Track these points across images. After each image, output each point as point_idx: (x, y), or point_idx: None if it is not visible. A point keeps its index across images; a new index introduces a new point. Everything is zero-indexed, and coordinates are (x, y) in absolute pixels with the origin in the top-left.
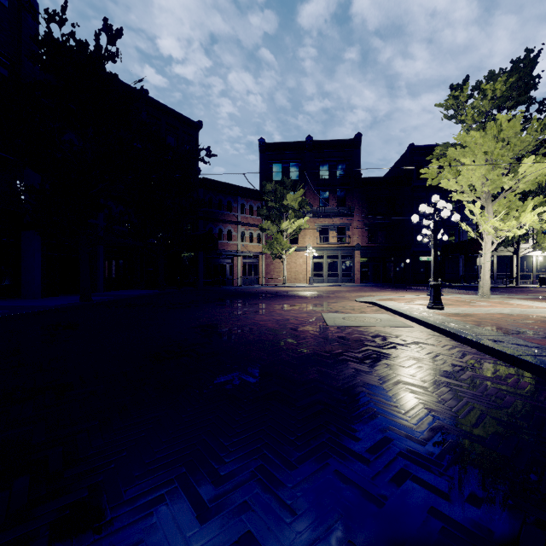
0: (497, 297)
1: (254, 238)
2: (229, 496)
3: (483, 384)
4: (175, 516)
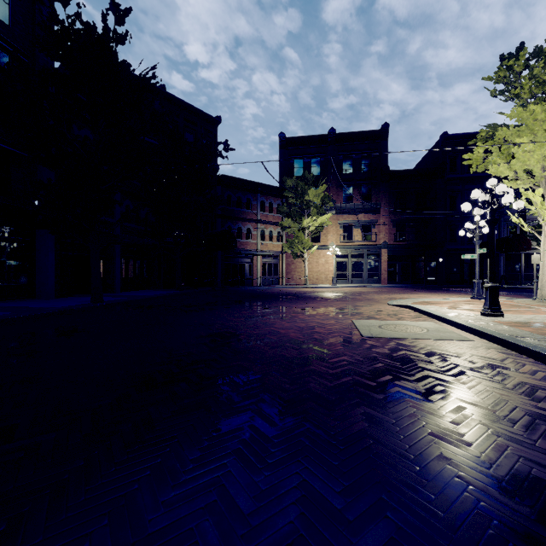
0: None
1: (274, 237)
2: None
3: None
4: None
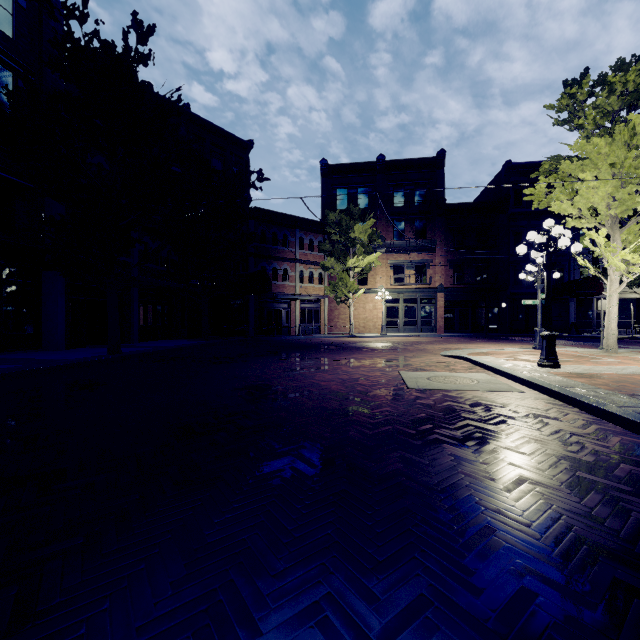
0: (626, 351)
1: (315, 278)
2: None
3: None
4: None
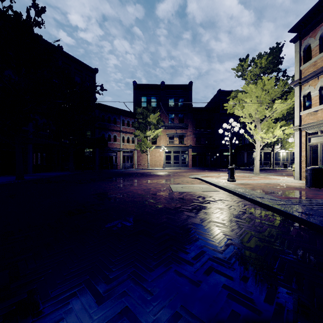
0: (263, 174)
1: (130, 140)
2: (115, 289)
3: (253, 220)
4: (83, 303)
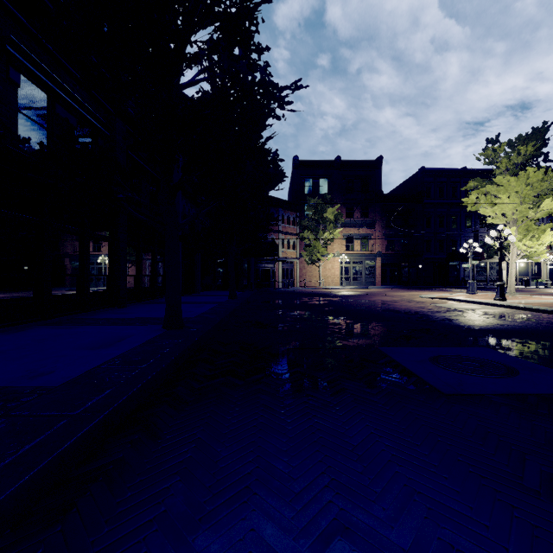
0: (517, 294)
1: (291, 245)
2: None
3: None
4: None
